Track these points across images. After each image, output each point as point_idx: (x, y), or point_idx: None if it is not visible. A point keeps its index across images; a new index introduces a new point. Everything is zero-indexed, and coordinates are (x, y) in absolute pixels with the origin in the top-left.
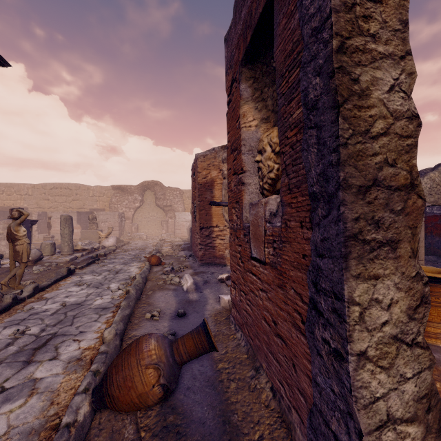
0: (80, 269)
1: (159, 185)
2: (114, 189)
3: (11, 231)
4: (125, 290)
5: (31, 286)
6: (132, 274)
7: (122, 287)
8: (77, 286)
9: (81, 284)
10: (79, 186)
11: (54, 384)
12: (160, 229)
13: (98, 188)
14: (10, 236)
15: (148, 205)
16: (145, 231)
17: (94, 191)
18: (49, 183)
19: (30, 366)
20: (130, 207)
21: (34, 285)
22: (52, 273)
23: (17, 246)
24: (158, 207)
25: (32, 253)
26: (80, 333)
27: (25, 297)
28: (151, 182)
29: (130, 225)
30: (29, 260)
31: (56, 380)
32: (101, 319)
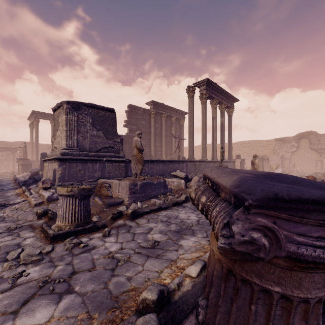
0: None
1: (313, 133)
2: (276, 140)
3: (253, 161)
4: None
5: None
6: None
7: None
8: None
9: None
10: (254, 141)
11: None
12: (314, 166)
13: (266, 141)
14: (252, 163)
15: (303, 149)
16: (300, 168)
17: (263, 143)
18: (239, 141)
19: None
20: (288, 151)
21: None
22: None
23: (255, 166)
24: (312, 150)
25: None
26: None
27: None
28: (306, 133)
29: (288, 163)
30: None
31: None
32: None
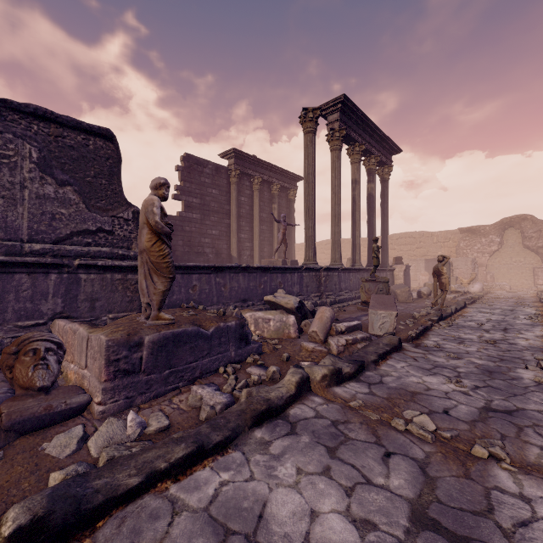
0: (467, 305)
1: (529, 219)
2: (462, 232)
3: (438, 270)
4: (540, 319)
5: (453, 306)
6: (533, 313)
7: (534, 318)
8: (483, 313)
9: (486, 313)
10: (422, 233)
11: (537, 340)
12: (529, 279)
13: (443, 233)
14: (437, 273)
15: (509, 248)
16: (504, 282)
17: (438, 237)
18: (395, 234)
19: (510, 333)
20: (483, 251)
21: (455, 306)
22: (450, 303)
23: (442, 279)
24: (527, 250)
25: (426, 289)
26: (527, 330)
27: (453, 312)
28: (516, 218)
29: (483, 273)
30: (424, 294)
31: (536, 339)
32: (536, 328)
